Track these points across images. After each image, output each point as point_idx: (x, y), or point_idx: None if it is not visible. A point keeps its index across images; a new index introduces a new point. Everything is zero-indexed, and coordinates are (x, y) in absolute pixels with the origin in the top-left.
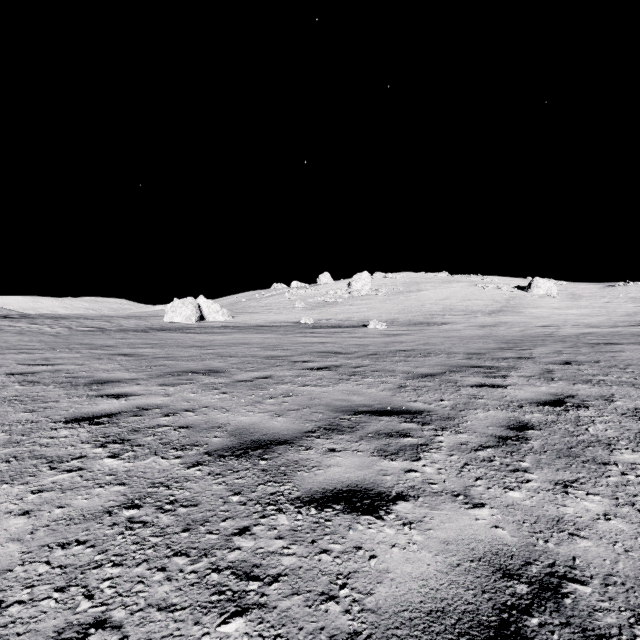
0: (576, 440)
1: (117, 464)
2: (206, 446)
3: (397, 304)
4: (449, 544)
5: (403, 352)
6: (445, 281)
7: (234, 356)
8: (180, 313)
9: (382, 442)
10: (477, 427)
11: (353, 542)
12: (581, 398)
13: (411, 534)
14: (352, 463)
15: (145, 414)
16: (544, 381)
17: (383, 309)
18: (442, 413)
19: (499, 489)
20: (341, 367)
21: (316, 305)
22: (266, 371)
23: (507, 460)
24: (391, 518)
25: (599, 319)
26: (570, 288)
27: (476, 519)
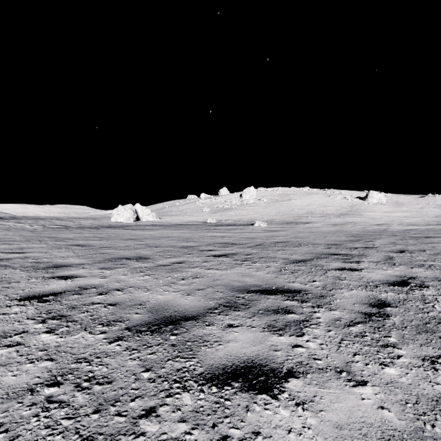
0: (428, 316)
1: (51, 339)
2: (127, 322)
3: (274, 209)
4: (342, 429)
5: (280, 243)
6: (307, 193)
7: (158, 246)
8: (122, 215)
9: (271, 318)
10: (345, 304)
11: (251, 426)
12: (420, 279)
13: (305, 416)
14: (247, 338)
15: (84, 293)
16: (388, 265)
17: (264, 213)
18: (316, 292)
19: (376, 365)
20: (236, 254)
21: (218, 210)
22: (180, 258)
23: (376, 335)
24: (285, 397)
25: (416, 220)
26: (394, 198)
27: (362, 398)
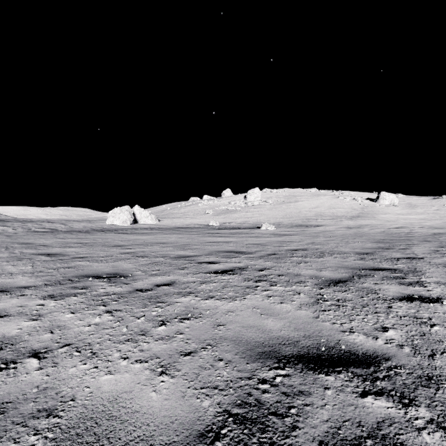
0: None
1: None
2: None
3: (281, 211)
4: None
5: (298, 252)
6: (315, 195)
7: (146, 256)
8: (118, 218)
9: None
10: None
11: None
12: None
13: None
14: None
15: None
16: None
17: (271, 215)
18: (409, 363)
19: None
20: (245, 270)
21: (221, 212)
22: (170, 275)
23: None
24: None
25: (437, 222)
26: (407, 200)
27: None
